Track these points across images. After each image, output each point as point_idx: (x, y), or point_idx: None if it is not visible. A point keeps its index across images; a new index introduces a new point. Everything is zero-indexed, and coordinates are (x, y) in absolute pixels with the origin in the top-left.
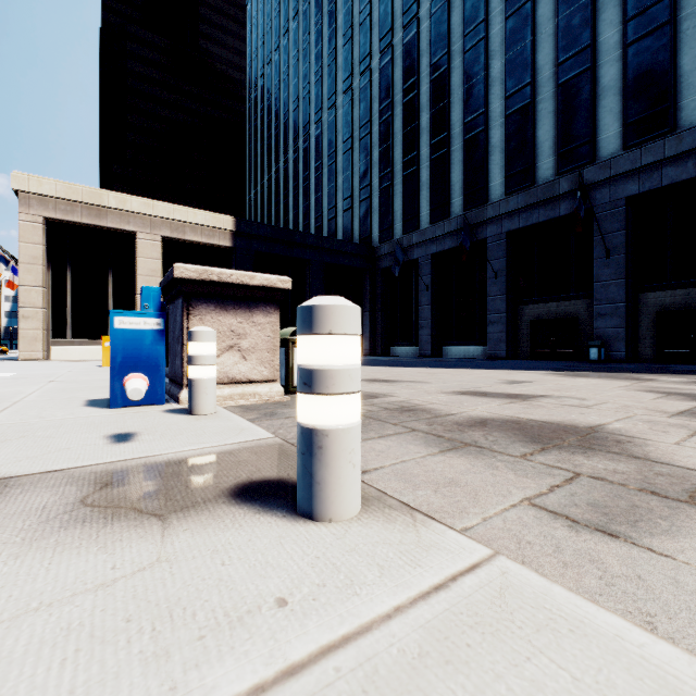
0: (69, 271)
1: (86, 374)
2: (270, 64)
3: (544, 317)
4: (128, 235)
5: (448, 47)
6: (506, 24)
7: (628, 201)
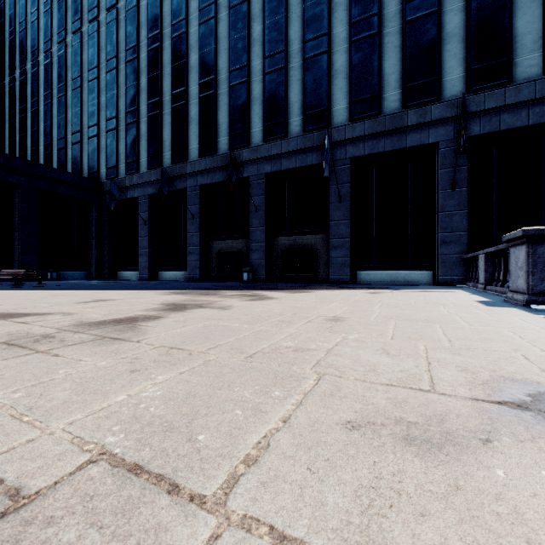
0: None
1: None
2: None
3: (225, 250)
4: None
5: (161, 28)
6: (199, 28)
7: (266, 176)
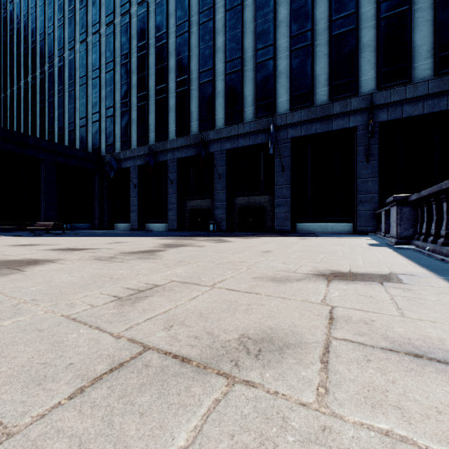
0: None
1: None
2: None
3: (196, 207)
4: None
5: (147, 39)
6: (176, 40)
7: (227, 152)
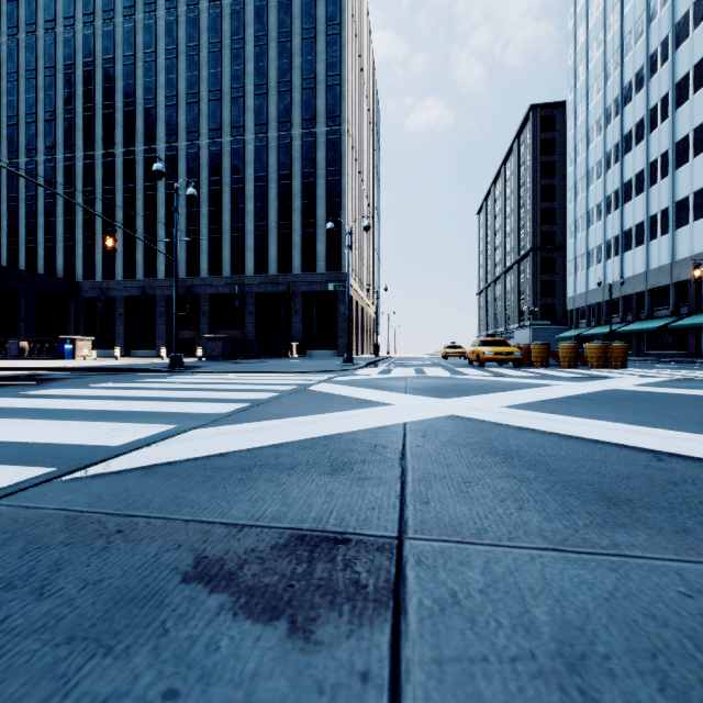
0: None
1: None
2: None
3: (183, 337)
4: None
5: (135, 184)
6: (166, 196)
7: (210, 295)
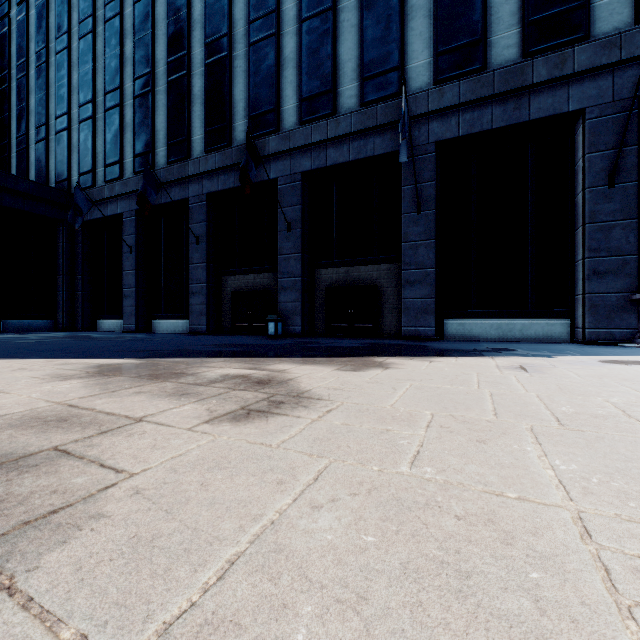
0: None
1: None
2: None
3: (244, 289)
4: None
5: None
6: None
7: (304, 177)
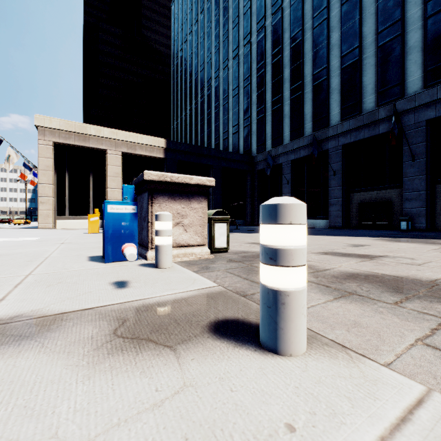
0: (67, 174)
1: (81, 238)
2: (186, 42)
3: (367, 200)
4: (102, 151)
5: (302, 25)
6: (341, 8)
7: (427, 123)
